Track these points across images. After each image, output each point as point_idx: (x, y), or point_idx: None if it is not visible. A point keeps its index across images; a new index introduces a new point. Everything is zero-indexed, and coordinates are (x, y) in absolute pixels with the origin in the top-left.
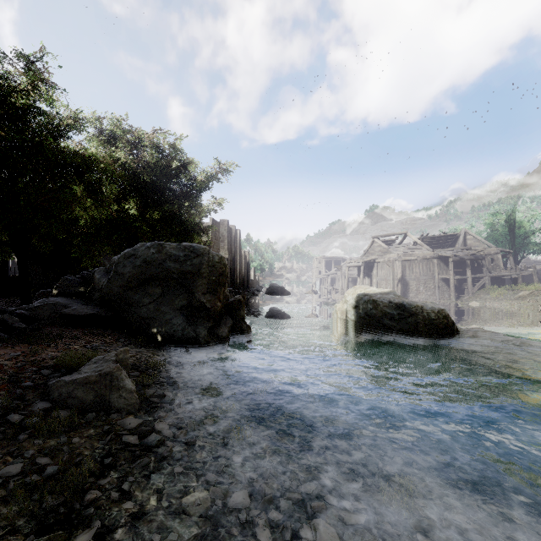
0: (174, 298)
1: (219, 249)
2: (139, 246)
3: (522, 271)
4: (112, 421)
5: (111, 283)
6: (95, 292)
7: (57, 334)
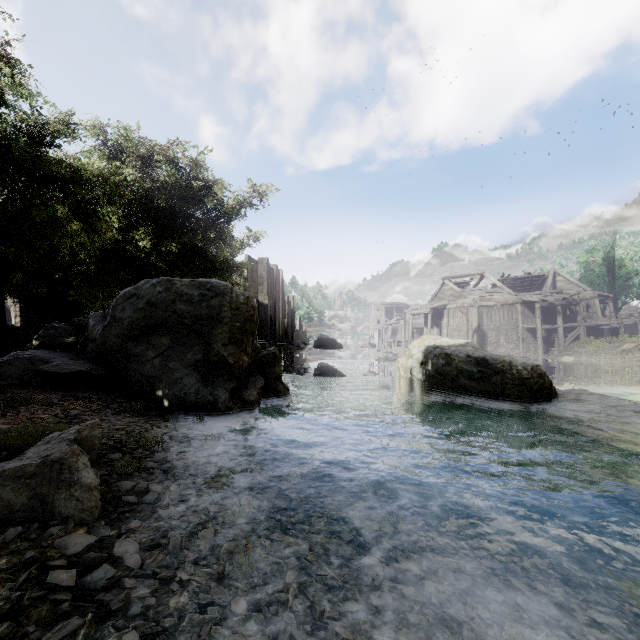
0: (186, 351)
1: (256, 293)
2: (142, 283)
3: (625, 320)
4: (48, 540)
5: (107, 332)
6: (89, 343)
7: (22, 398)
